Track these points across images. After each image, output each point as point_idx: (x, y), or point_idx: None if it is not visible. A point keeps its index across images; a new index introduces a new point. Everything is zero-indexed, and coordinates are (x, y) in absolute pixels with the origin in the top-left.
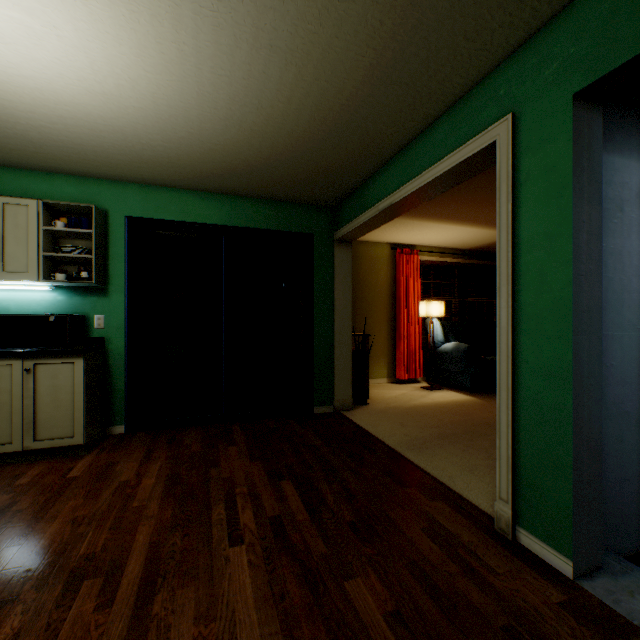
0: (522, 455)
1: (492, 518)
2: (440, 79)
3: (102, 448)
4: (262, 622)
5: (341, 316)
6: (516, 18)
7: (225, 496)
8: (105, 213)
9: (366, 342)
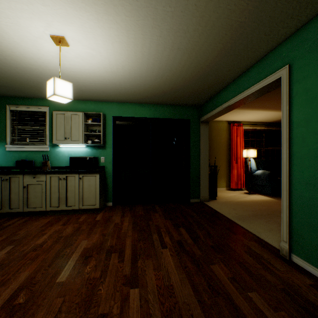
0: (293, 221)
1: (279, 250)
2: (253, 51)
3: (105, 210)
4: (178, 273)
5: (203, 157)
6: (289, 24)
7: (157, 231)
8: (104, 115)
9: (215, 169)
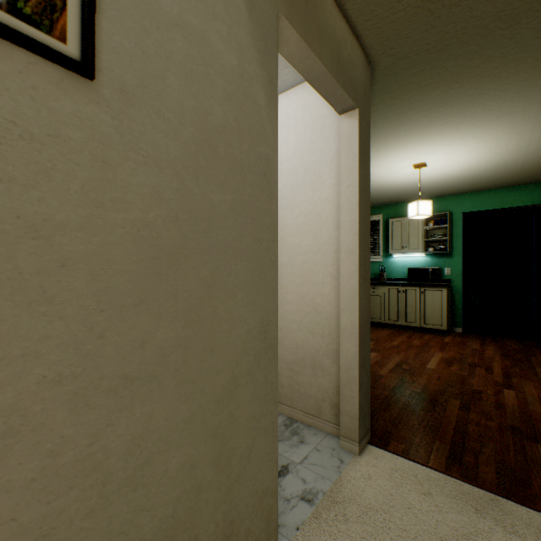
0: None
1: None
2: None
3: (452, 335)
4: None
5: None
6: None
7: None
8: (449, 213)
9: None
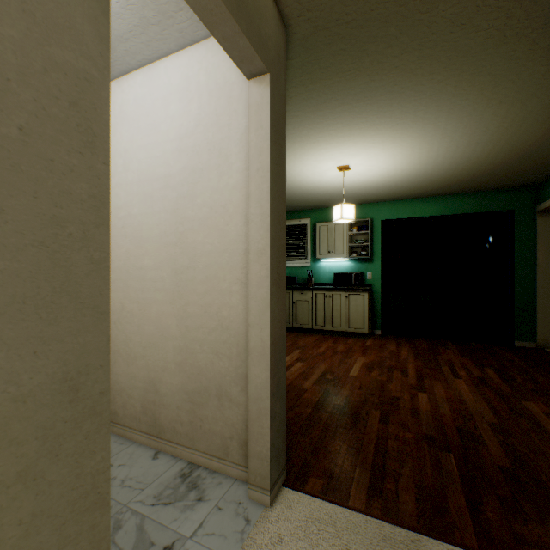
0: None
1: None
2: None
3: (373, 338)
4: (473, 396)
5: (543, 272)
6: None
7: (447, 365)
8: (371, 220)
9: None
